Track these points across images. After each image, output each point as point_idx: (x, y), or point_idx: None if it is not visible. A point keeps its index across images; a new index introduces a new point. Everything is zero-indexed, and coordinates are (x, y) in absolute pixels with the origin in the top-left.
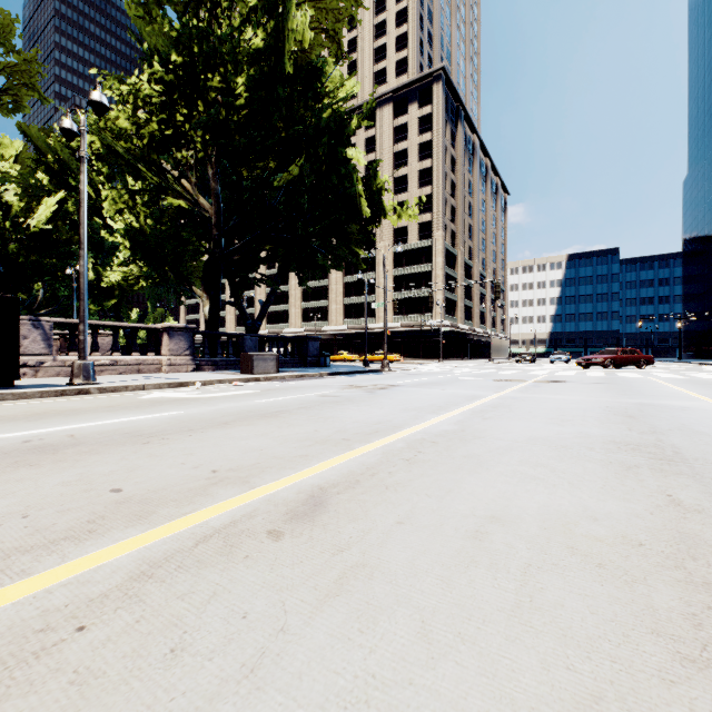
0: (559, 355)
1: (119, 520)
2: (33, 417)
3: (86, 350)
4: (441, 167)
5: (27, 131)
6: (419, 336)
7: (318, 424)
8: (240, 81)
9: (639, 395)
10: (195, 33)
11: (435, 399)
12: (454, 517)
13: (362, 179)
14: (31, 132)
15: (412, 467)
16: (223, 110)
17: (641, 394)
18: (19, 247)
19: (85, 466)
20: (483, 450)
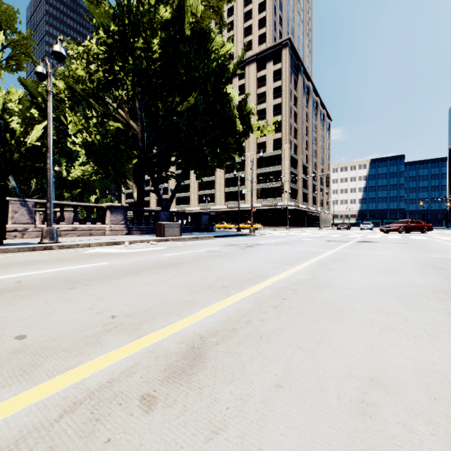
0: (366, 224)
1: (2, 375)
2: (3, 266)
3: (51, 220)
4: (287, 103)
5: (25, 83)
6: (274, 212)
7: (204, 273)
8: (156, 42)
9: (435, 252)
10: (126, 11)
11: (289, 254)
12: (332, 379)
13: (236, 106)
14: (27, 84)
15: (280, 315)
16: (144, 62)
17: (436, 251)
18: (20, 156)
19: (10, 310)
20: (336, 297)
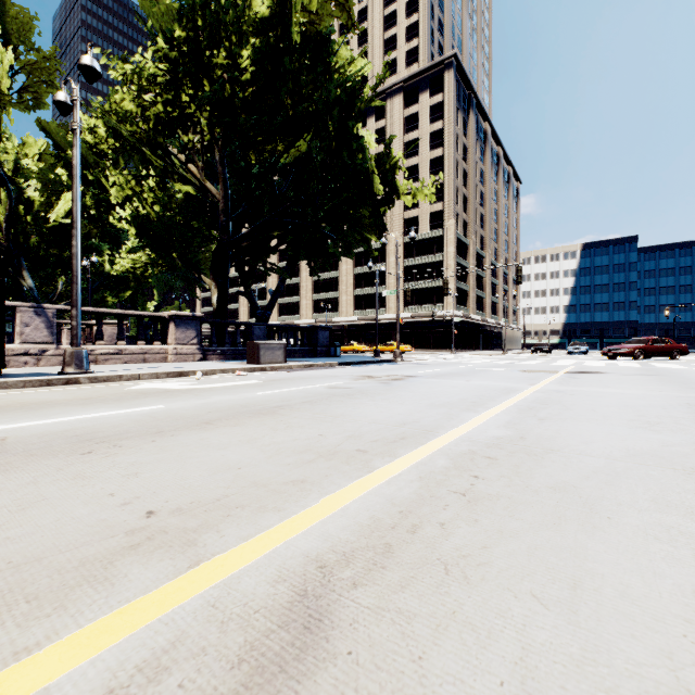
0: (577, 345)
1: None
2: None
3: (79, 337)
4: (452, 155)
5: (47, 129)
6: (430, 327)
7: (324, 425)
8: (246, 54)
9: None
10: (198, 5)
11: (464, 393)
12: None
13: (374, 157)
14: (51, 129)
15: (476, 512)
16: (228, 86)
17: None
18: (40, 241)
19: None
20: (573, 474)
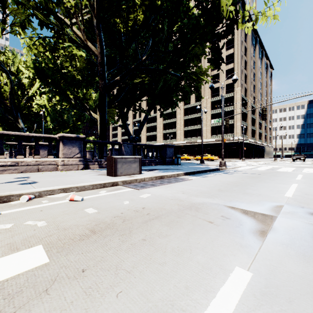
0: None
1: None
2: None
3: None
4: (239, 51)
5: None
6: (226, 146)
7: None
8: None
9: None
10: None
11: None
12: None
13: None
14: None
15: None
16: None
17: None
18: (25, 103)
19: None
20: None
